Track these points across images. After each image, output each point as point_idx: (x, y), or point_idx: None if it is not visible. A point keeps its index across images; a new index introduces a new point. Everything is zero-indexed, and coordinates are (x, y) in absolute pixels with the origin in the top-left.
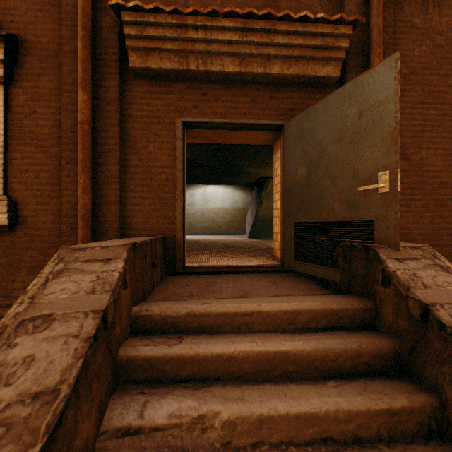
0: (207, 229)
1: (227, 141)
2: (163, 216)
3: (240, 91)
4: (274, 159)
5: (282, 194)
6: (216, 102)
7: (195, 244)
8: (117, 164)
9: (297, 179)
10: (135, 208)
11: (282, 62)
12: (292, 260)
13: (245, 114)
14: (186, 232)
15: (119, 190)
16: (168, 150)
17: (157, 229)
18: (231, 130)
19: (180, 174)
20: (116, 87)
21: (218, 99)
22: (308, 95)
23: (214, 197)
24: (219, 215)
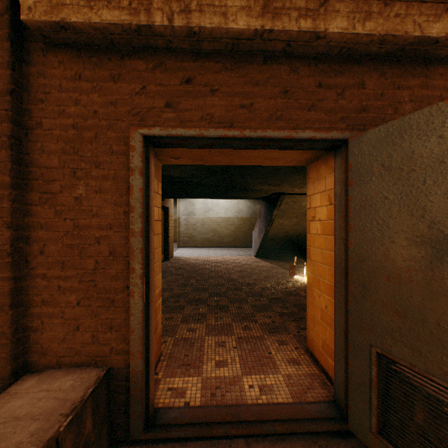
0: (208, 241)
1: (233, 162)
2: (105, 325)
3: (259, 73)
4: (309, 189)
5: (339, 272)
6: (211, 95)
7: (192, 275)
8: (5, 226)
9: (390, 263)
10: (48, 311)
11: (351, 7)
12: (373, 432)
13: (269, 119)
14: (186, 245)
15: (8, 280)
16: (115, 193)
17: (92, 353)
18: (240, 148)
19: (139, 242)
20: (2, 66)
21: (216, 89)
22: (394, 80)
23: (216, 205)
24: (221, 226)
